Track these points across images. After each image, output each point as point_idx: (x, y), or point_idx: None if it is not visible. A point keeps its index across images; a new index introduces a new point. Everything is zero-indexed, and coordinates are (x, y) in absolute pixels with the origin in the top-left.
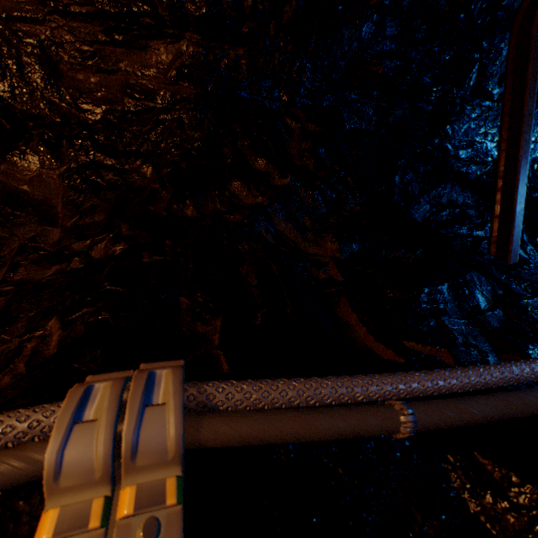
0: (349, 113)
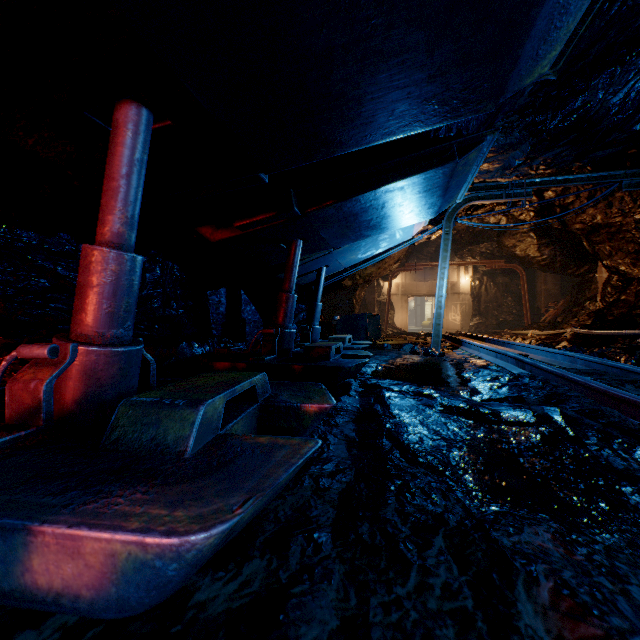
0: None
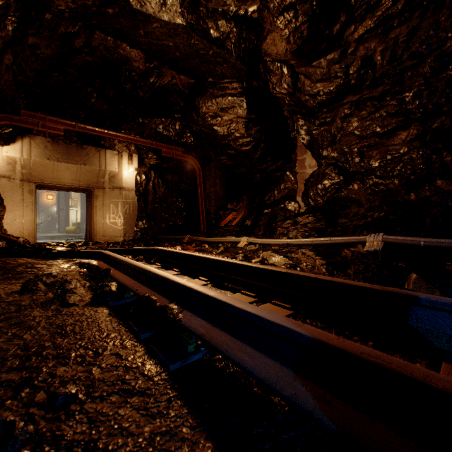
0: None
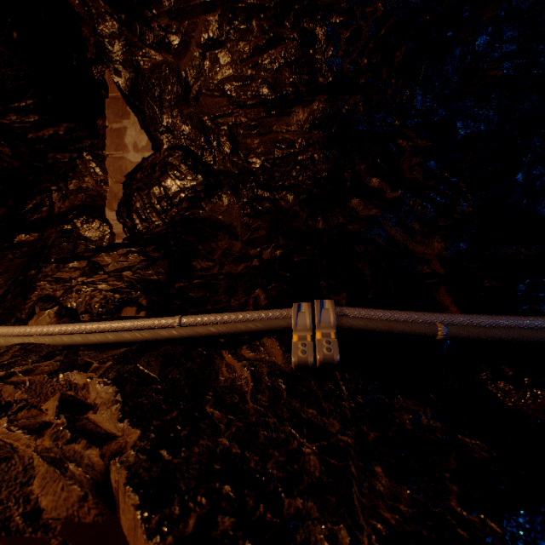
0: (463, 120)
